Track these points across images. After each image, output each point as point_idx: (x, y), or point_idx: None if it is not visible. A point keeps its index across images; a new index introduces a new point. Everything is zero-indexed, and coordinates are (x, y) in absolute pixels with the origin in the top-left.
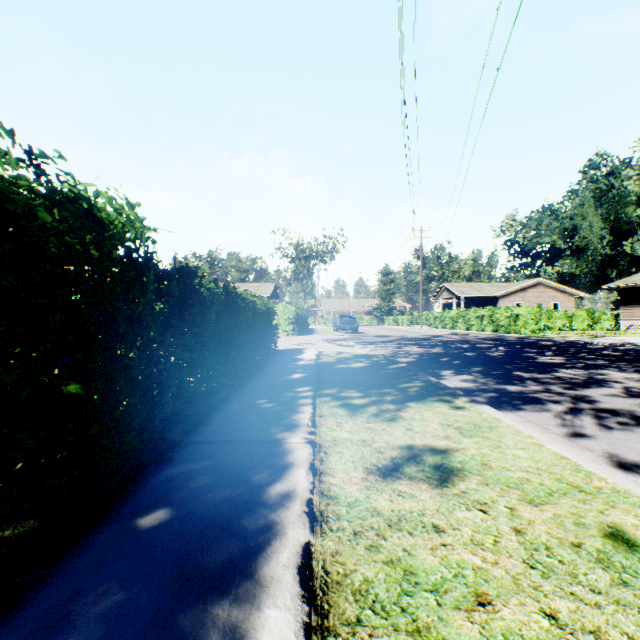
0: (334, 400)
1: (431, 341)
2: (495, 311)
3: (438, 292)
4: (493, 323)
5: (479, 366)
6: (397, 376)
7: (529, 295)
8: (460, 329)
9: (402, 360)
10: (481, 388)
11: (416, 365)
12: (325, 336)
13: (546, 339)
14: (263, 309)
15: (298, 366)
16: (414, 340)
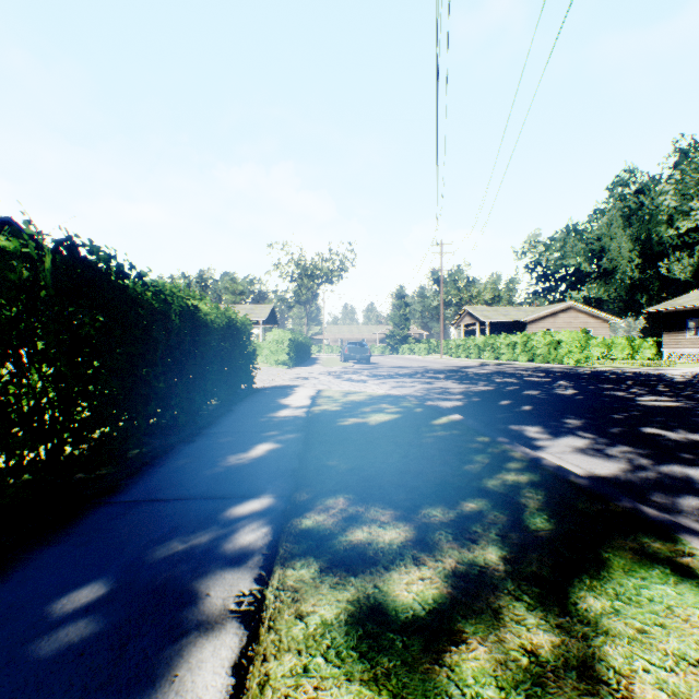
0: (328, 582)
1: (464, 373)
2: (531, 337)
3: (459, 317)
4: (529, 351)
5: (572, 415)
6: (463, 448)
7: (560, 321)
8: (488, 359)
9: (444, 405)
10: (645, 478)
11: (471, 414)
12: (330, 367)
13: (602, 370)
14: (220, 323)
15: (273, 422)
16: (442, 372)
